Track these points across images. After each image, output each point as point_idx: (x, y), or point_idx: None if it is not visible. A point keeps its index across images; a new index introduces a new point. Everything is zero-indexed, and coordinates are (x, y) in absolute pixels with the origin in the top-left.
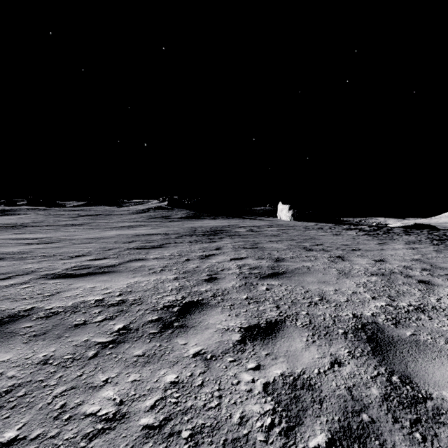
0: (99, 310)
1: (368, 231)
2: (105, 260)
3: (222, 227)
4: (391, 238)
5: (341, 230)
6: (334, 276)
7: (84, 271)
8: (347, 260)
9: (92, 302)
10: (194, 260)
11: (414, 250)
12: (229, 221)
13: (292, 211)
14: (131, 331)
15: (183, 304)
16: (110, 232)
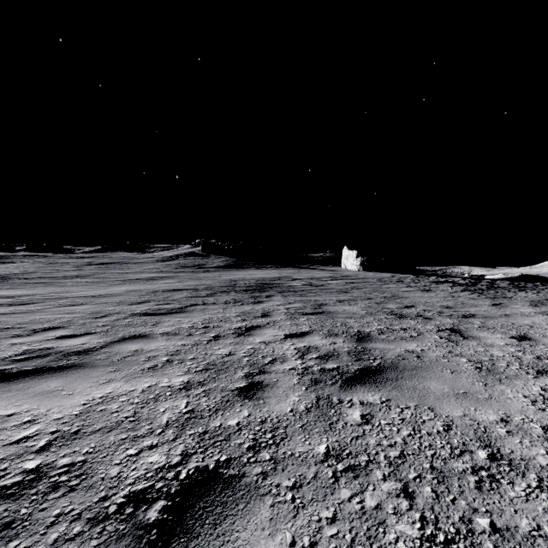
0: None
1: (465, 285)
2: (83, 338)
3: (271, 280)
4: (504, 296)
5: (429, 284)
6: (476, 378)
7: (31, 364)
8: (470, 336)
9: None
10: (226, 339)
11: None
12: (281, 271)
13: (361, 258)
14: None
15: (177, 487)
16: (121, 286)
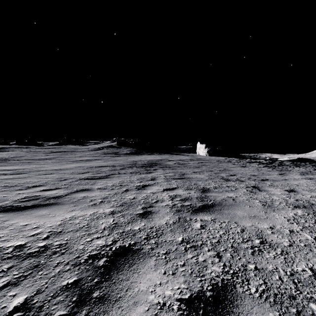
0: (9, 265)
1: (266, 163)
2: (55, 191)
3: (156, 161)
4: (287, 169)
5: (245, 163)
6: (261, 209)
7: (30, 203)
8: (263, 190)
9: (9, 251)
10: (132, 191)
11: (312, 180)
12: (162, 156)
13: (207, 148)
14: (30, 313)
15: (111, 253)
16: (71, 164)
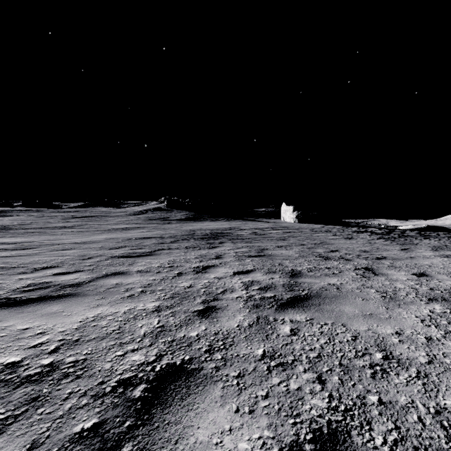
0: None
1: (381, 234)
2: (74, 275)
3: (223, 230)
4: (411, 242)
5: (351, 233)
6: (381, 304)
7: (36, 293)
8: (380, 273)
9: None
10: (187, 275)
11: (450, 258)
12: (231, 223)
13: (296, 212)
14: None
15: (154, 376)
16: (101, 235)
